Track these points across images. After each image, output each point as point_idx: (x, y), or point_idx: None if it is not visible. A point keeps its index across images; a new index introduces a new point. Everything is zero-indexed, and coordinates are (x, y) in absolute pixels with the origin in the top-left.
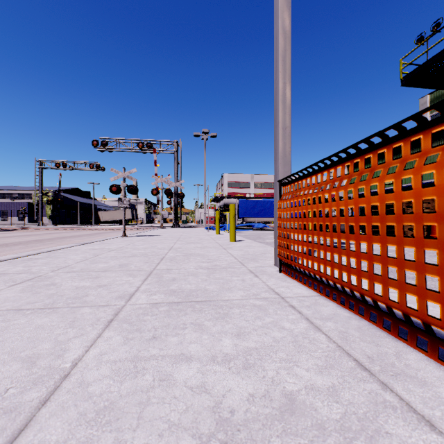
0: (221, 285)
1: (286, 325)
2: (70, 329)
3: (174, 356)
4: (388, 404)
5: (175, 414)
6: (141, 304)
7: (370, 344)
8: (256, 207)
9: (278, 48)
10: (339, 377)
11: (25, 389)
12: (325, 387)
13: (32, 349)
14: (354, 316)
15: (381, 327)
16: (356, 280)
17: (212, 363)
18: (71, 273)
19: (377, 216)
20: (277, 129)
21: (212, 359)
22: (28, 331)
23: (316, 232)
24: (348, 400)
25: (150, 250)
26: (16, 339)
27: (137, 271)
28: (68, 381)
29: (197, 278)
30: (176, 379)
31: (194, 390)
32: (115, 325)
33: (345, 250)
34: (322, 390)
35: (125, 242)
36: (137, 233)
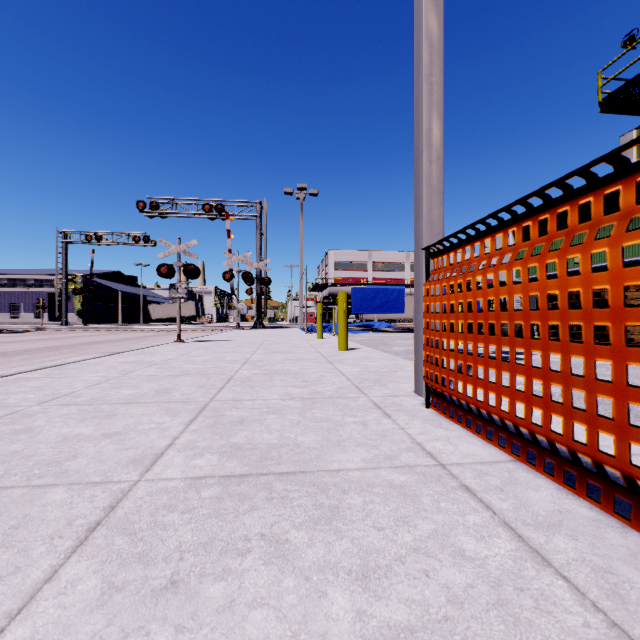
0: (325, 434)
1: (466, 543)
2: None
3: None
4: None
5: None
6: (169, 479)
7: None
8: (376, 297)
9: (422, 25)
10: None
11: None
12: None
13: None
14: (606, 517)
15: None
16: (615, 445)
17: None
18: (69, 407)
19: None
20: (421, 162)
21: None
22: None
23: (506, 340)
24: None
25: (213, 364)
26: None
27: (182, 404)
28: None
29: (282, 419)
30: None
31: None
32: (99, 539)
33: (581, 379)
34: None
35: (177, 351)
36: (200, 336)
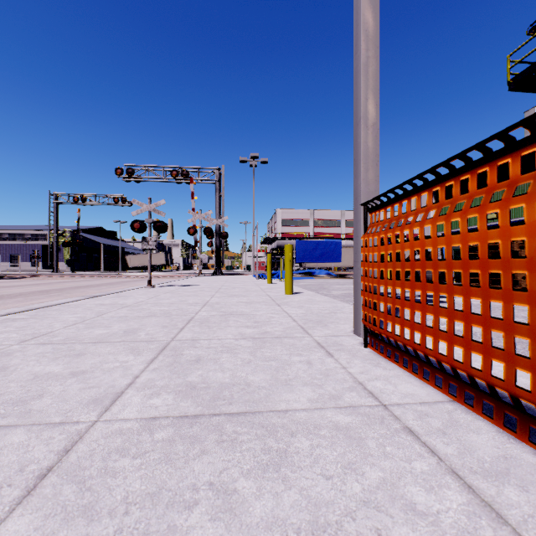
0: (274, 373)
1: (416, 495)
2: None
3: None
4: None
5: None
6: (125, 420)
7: None
8: (317, 249)
9: (360, 5)
10: None
11: None
12: None
13: None
14: None
15: None
16: None
17: None
18: (44, 346)
19: None
20: (359, 127)
21: None
22: None
23: (443, 287)
24: None
25: (176, 306)
26: None
27: (146, 343)
28: None
29: (235, 358)
30: None
31: None
32: (47, 488)
33: (526, 327)
34: None
35: (147, 294)
36: (168, 282)
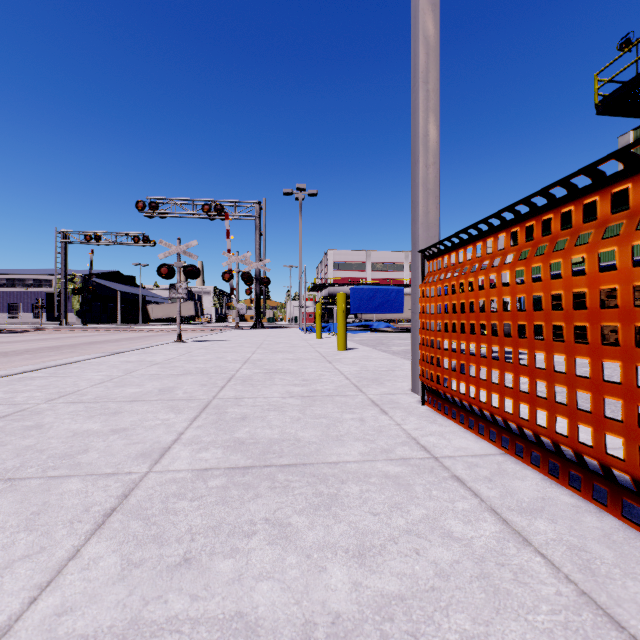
0: (324, 430)
1: (454, 526)
2: (23, 533)
3: (219, 623)
4: None
5: None
6: (177, 471)
7: None
8: (375, 298)
9: (418, 34)
10: None
11: None
12: None
13: None
14: (585, 503)
15: None
16: (593, 436)
17: None
18: (75, 405)
19: None
20: (417, 167)
21: (305, 634)
22: None
23: (495, 339)
24: None
25: (213, 363)
26: None
27: (186, 401)
28: None
29: (283, 415)
30: None
31: None
32: (115, 523)
33: (563, 375)
34: None
35: (178, 351)
36: (200, 336)
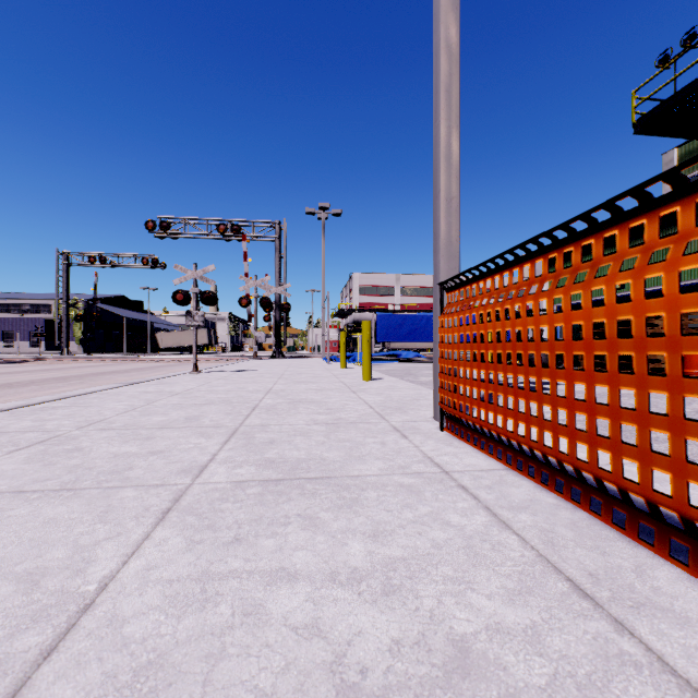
0: (348, 451)
1: (452, 518)
2: (100, 524)
3: (268, 573)
4: (627, 659)
5: (267, 676)
6: (217, 482)
7: (593, 552)
8: (404, 325)
9: (439, 72)
10: (543, 610)
11: (17, 630)
12: (519, 627)
13: (36, 560)
14: (565, 503)
15: (610, 522)
16: (568, 445)
17: (331, 584)
18: (107, 432)
19: (602, 341)
20: (438, 201)
21: (331, 578)
22: (31, 528)
23: (500, 367)
24: (559, 651)
25: (235, 393)
26: (10, 542)
27: (214, 428)
28: (90, 616)
29: (309, 440)
30: (270, 612)
31: (300, 632)
32: (174, 517)
33: (548, 396)
34: (516, 632)
35: (196, 381)
36: (217, 367)
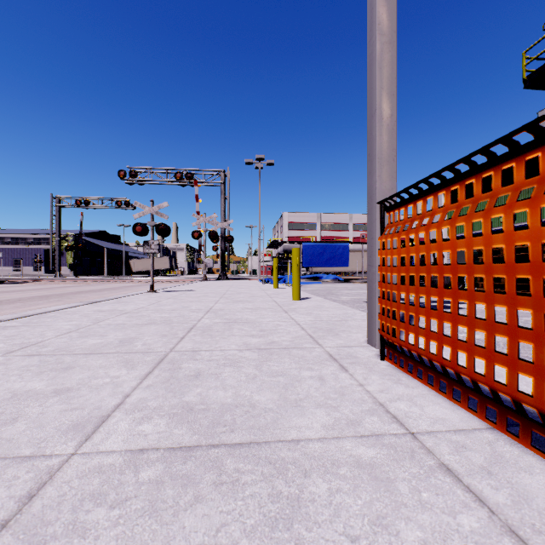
0: (282, 392)
1: None
2: None
3: None
4: None
5: None
6: (107, 452)
7: None
8: (324, 253)
9: None
10: None
11: None
12: None
13: None
14: None
15: None
16: None
17: None
18: (31, 358)
19: None
20: (374, 119)
21: None
22: None
23: (481, 295)
24: None
25: (178, 312)
26: None
27: (142, 355)
28: None
29: (239, 372)
30: None
31: None
32: None
33: None
34: None
35: (149, 300)
36: (171, 287)
